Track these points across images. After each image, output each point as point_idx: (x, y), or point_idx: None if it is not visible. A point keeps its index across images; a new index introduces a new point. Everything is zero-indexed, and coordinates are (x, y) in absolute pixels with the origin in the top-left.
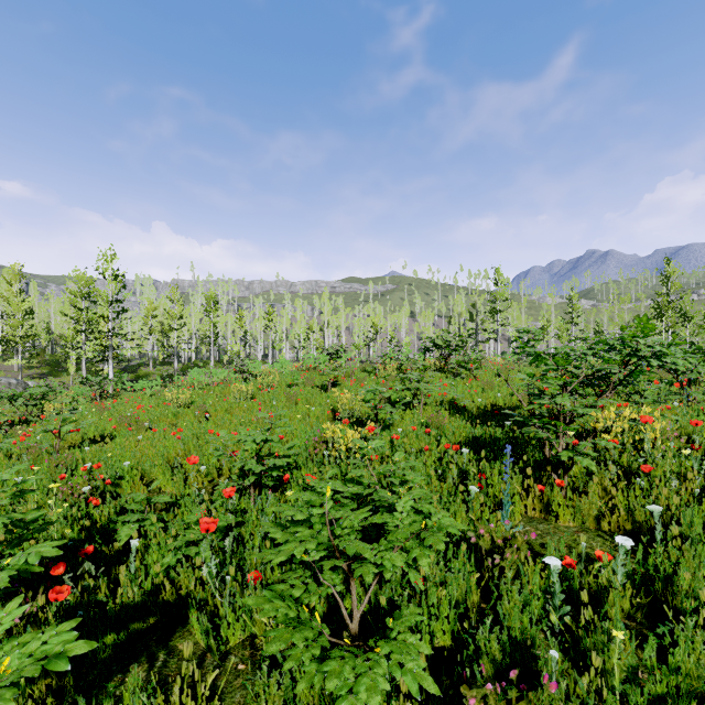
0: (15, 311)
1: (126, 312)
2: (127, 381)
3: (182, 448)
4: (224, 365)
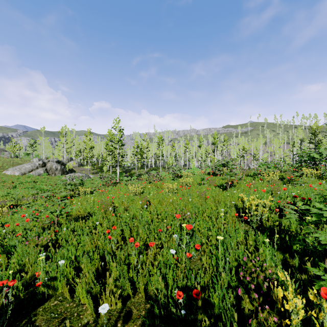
0: (87, 147)
1: (123, 145)
2: (126, 176)
3: (120, 237)
4: (166, 169)
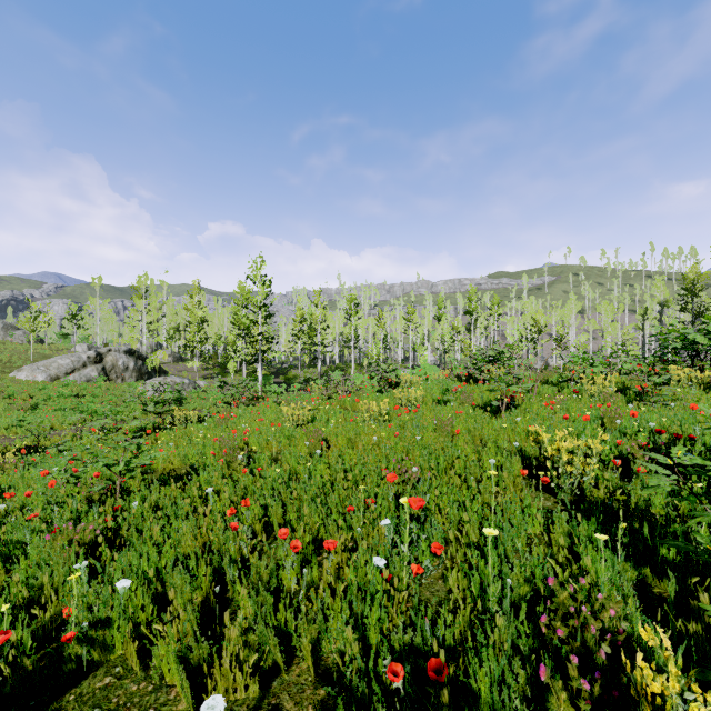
0: (193, 319)
1: (272, 316)
2: (277, 383)
3: (261, 523)
4: (364, 368)
